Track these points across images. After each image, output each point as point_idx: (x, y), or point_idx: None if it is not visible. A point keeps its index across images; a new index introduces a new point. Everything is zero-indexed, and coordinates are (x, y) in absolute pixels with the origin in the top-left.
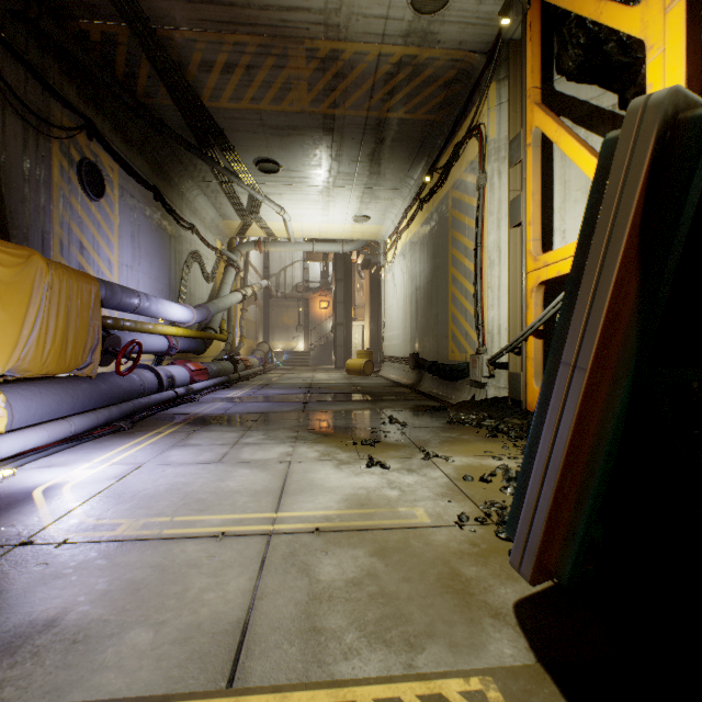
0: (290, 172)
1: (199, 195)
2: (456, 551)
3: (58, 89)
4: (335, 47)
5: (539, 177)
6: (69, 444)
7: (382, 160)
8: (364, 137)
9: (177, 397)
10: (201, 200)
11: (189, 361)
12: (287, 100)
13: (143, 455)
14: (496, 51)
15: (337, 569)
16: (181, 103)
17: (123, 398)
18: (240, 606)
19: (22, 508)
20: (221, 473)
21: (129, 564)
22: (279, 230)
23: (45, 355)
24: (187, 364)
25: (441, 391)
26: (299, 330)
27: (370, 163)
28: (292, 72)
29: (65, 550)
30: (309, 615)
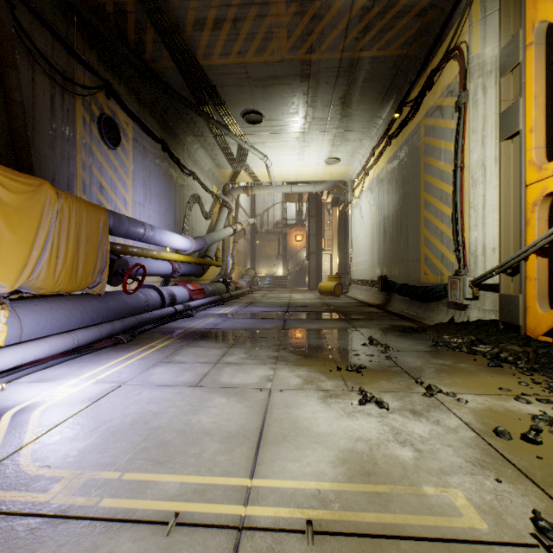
0: (271, 122)
1: (198, 149)
2: None
3: (81, 55)
4: None
5: (542, 77)
6: (69, 357)
7: (353, 102)
8: (337, 80)
9: (176, 313)
10: (200, 152)
11: (189, 282)
12: (269, 50)
13: (127, 372)
14: None
15: None
16: (180, 64)
17: (129, 313)
18: None
19: None
20: (195, 401)
21: None
22: (262, 176)
23: (57, 275)
24: (186, 285)
25: (412, 311)
26: (279, 259)
27: (341, 107)
28: (273, 20)
29: None
30: None
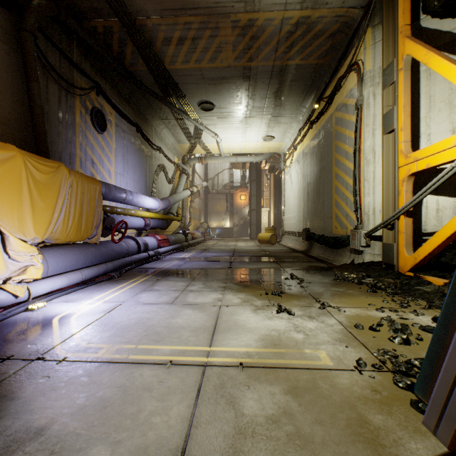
0: (220, 109)
1: (163, 129)
2: (360, 396)
3: (79, 65)
4: (251, 17)
5: (409, 93)
6: (80, 287)
7: (283, 96)
8: (271, 80)
9: (149, 257)
10: (165, 131)
11: (157, 234)
12: (219, 59)
13: (123, 296)
14: (372, 3)
15: (258, 404)
16: (152, 68)
17: (116, 257)
18: (179, 433)
19: (44, 331)
20: (172, 312)
21: (102, 383)
22: (213, 149)
23: (68, 230)
24: (155, 236)
25: (327, 255)
26: (227, 214)
27: (274, 99)
28: (222, 39)
29: (62, 366)
30: (236, 451)
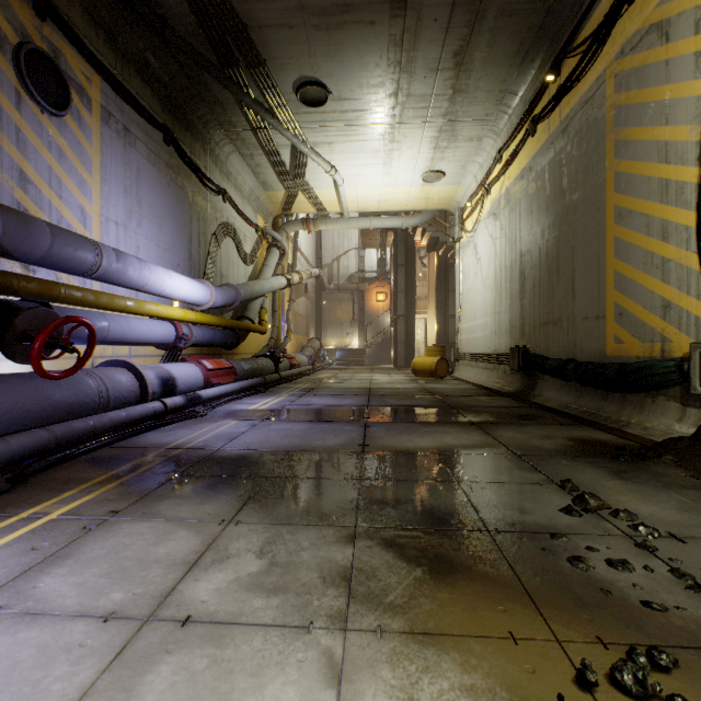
0: (341, 103)
1: (231, 154)
2: None
3: None
4: None
5: None
6: None
7: (474, 63)
8: (453, 14)
9: (165, 412)
10: (235, 161)
11: (210, 357)
12: None
13: None
14: None
15: None
16: None
17: (52, 418)
18: None
19: None
20: None
21: None
22: (329, 202)
23: None
24: (201, 361)
25: (589, 407)
26: (354, 326)
27: (455, 72)
28: None
29: None
30: None
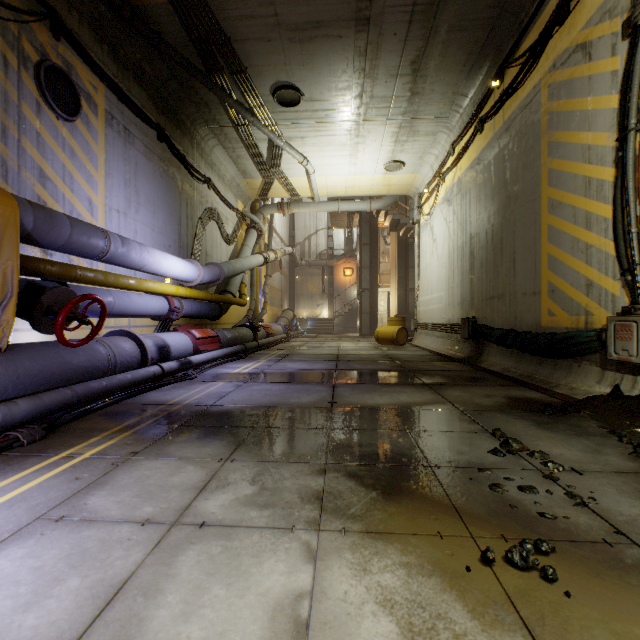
0: (313, 103)
1: (215, 147)
2: None
3: None
4: None
5: None
6: None
7: (429, 70)
8: (410, 29)
9: (163, 374)
10: (218, 153)
11: (197, 327)
12: None
13: None
14: None
15: None
16: None
17: (71, 379)
18: None
19: None
20: None
21: None
22: (302, 188)
23: None
24: (190, 331)
25: (527, 371)
26: (324, 298)
27: (413, 77)
28: None
29: None
30: None
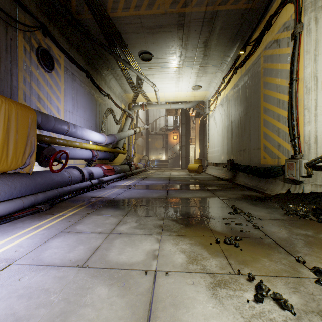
0: (158, 60)
1: (111, 79)
2: None
3: (22, 2)
4: None
5: None
6: None
7: (212, 45)
8: (202, 28)
9: (91, 185)
10: (113, 81)
11: (104, 164)
12: (156, 4)
13: (26, 245)
14: None
15: None
16: (96, 15)
17: (55, 186)
18: None
19: None
20: (73, 293)
21: None
22: (152, 98)
23: None
24: (102, 166)
25: (254, 184)
26: (163, 150)
27: (204, 48)
28: None
29: None
30: None
